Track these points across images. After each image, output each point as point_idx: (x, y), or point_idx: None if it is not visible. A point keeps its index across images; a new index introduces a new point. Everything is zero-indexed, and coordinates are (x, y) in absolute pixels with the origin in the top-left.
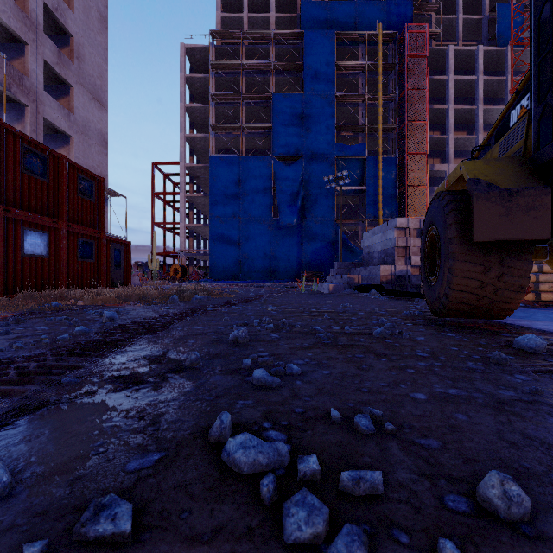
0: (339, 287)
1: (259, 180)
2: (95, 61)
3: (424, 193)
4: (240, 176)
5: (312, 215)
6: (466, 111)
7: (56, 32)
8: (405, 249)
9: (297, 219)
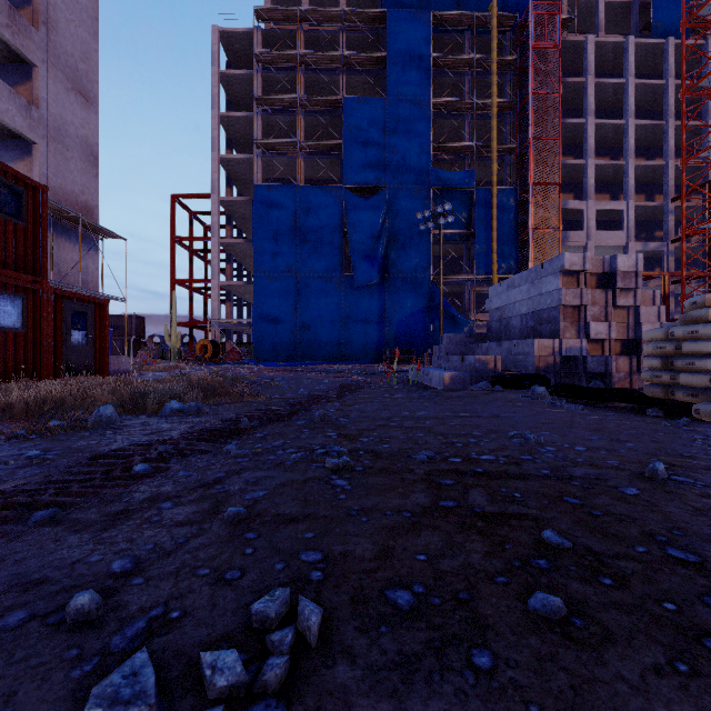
0: (461, 377)
1: (324, 219)
2: (76, 34)
3: (556, 240)
4: (297, 214)
5: (399, 270)
6: (610, 127)
7: None
8: (578, 309)
9: (378, 276)
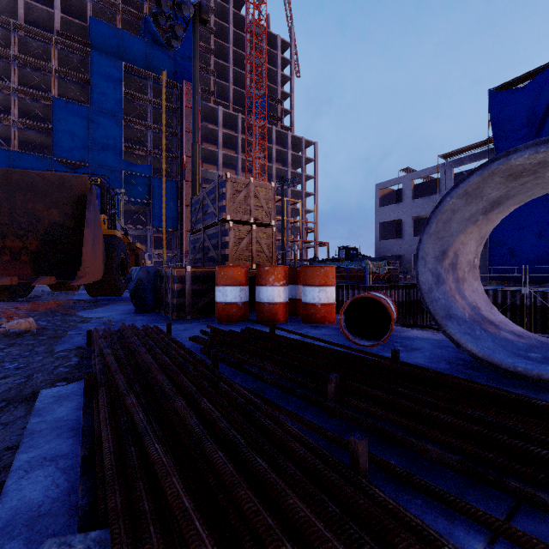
0: None
1: None
2: None
3: None
4: None
5: None
6: (232, 156)
7: None
8: None
9: None
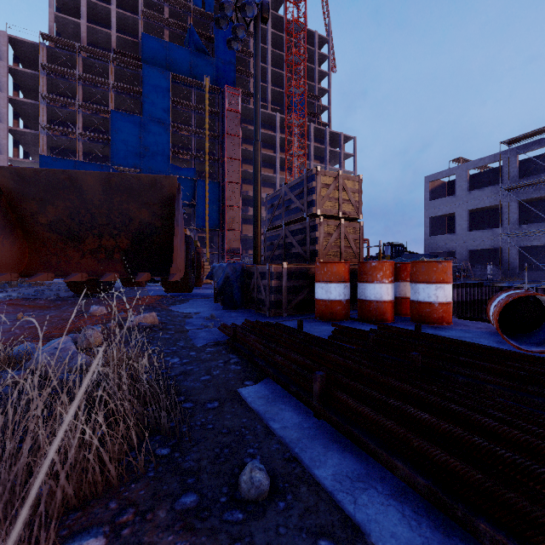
0: None
1: None
2: None
3: (239, 212)
4: None
5: None
6: (270, 156)
7: None
8: None
9: None
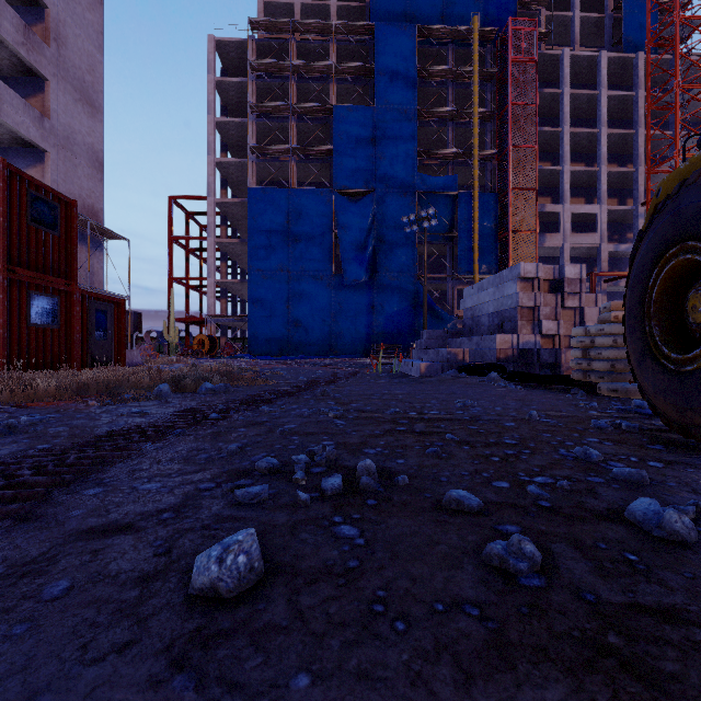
0: (435, 367)
1: (315, 221)
2: (83, 48)
3: (533, 242)
4: (290, 216)
5: (386, 269)
6: (585, 135)
7: (24, 1)
8: (533, 310)
9: (366, 275)
